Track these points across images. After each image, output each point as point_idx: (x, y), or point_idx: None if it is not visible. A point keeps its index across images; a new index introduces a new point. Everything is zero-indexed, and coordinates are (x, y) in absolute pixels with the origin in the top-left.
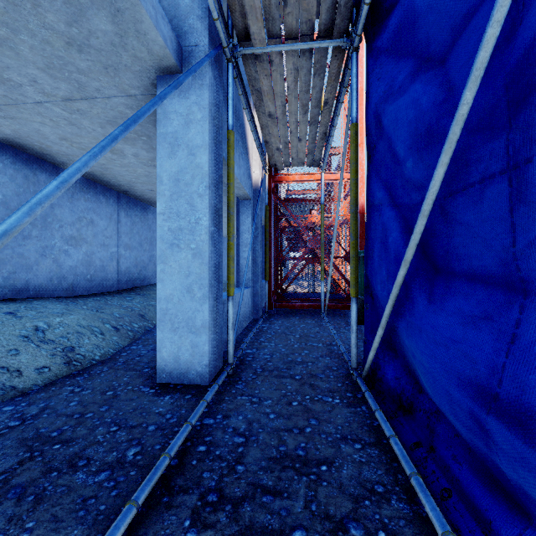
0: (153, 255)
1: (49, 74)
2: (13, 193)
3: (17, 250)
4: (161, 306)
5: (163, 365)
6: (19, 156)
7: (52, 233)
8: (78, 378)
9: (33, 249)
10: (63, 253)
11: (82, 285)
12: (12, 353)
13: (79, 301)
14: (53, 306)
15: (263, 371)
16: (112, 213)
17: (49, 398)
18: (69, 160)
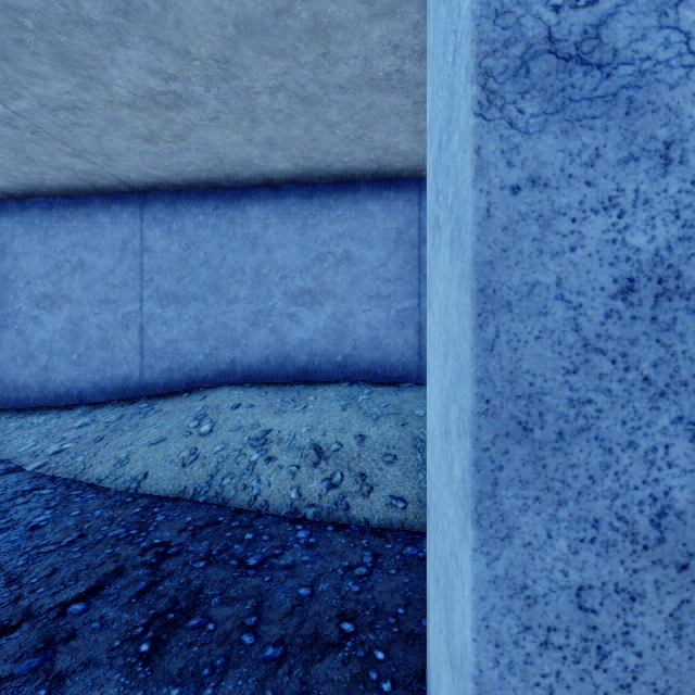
0: None
1: (385, 15)
2: None
3: None
4: (428, 463)
5: (429, 681)
6: None
7: None
8: (406, 549)
9: None
10: None
11: None
12: (386, 460)
13: None
14: None
15: None
16: None
17: (330, 553)
18: None
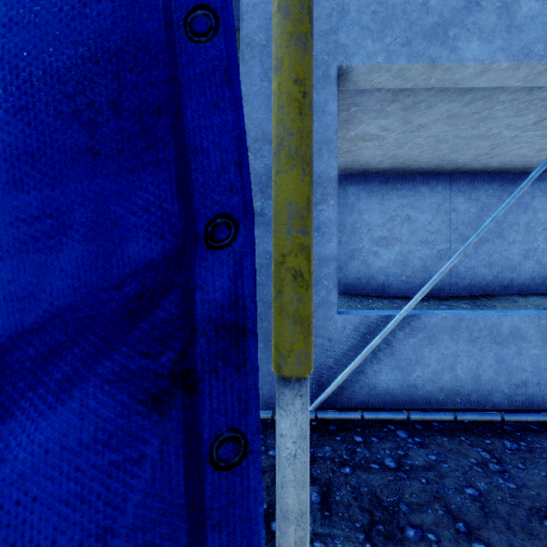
0: (535, 249)
1: None
2: None
3: None
4: None
5: None
6: None
7: (360, 237)
8: None
9: (342, 253)
10: (372, 254)
11: (395, 286)
12: None
13: (367, 301)
14: None
15: None
16: (440, 203)
17: None
18: (361, 166)
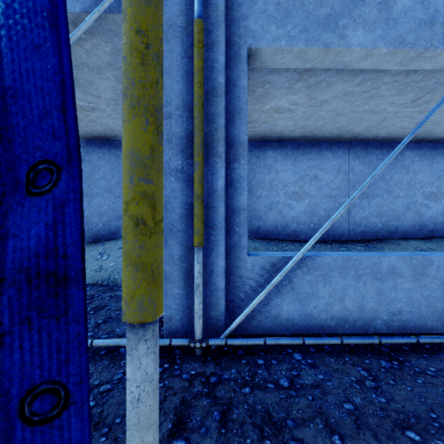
0: (415, 202)
1: None
2: (250, 170)
3: (252, 206)
4: None
5: None
6: (254, 145)
7: (277, 192)
8: None
9: (262, 205)
10: (286, 206)
11: (305, 232)
12: None
13: (282, 244)
14: (252, 244)
15: (208, 384)
16: (341, 165)
17: None
18: (277, 134)
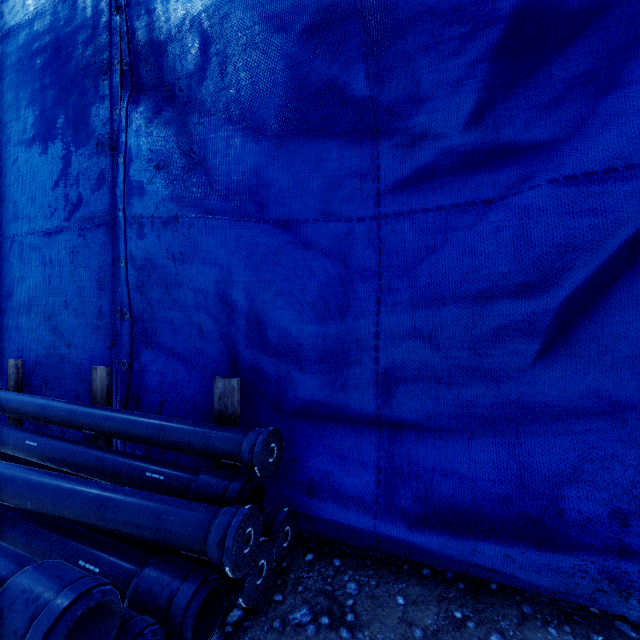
0: None
1: None
2: None
3: None
4: None
5: None
6: None
7: None
8: None
9: None
10: None
11: None
12: None
13: None
14: None
15: None
16: None
17: None
18: None
